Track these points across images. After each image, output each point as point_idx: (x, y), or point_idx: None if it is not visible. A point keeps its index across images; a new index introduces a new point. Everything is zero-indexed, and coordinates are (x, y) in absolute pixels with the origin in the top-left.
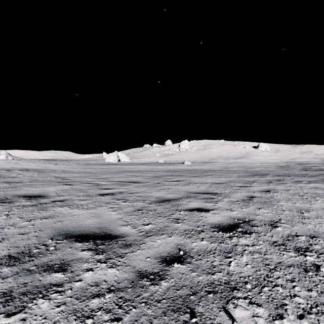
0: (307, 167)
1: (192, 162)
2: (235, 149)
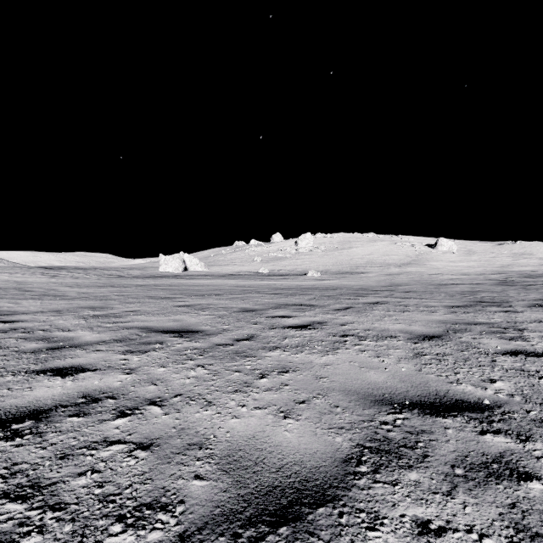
0: None
1: (321, 272)
2: (396, 248)
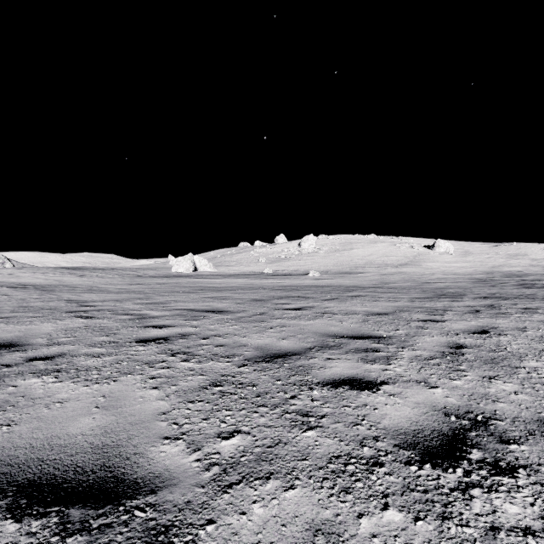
0: (526, 282)
1: (321, 272)
2: (395, 249)
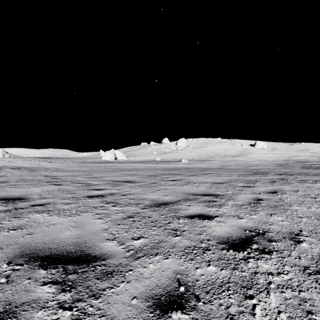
0: (306, 165)
1: (189, 160)
2: (232, 147)
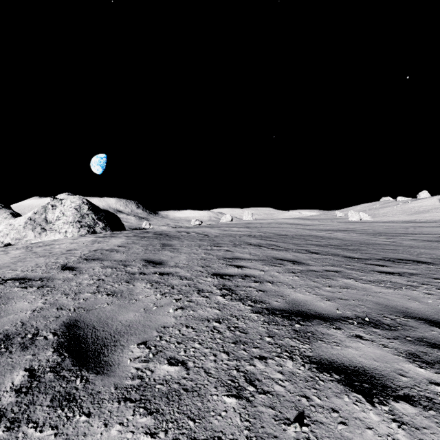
0: None
1: None
2: None
